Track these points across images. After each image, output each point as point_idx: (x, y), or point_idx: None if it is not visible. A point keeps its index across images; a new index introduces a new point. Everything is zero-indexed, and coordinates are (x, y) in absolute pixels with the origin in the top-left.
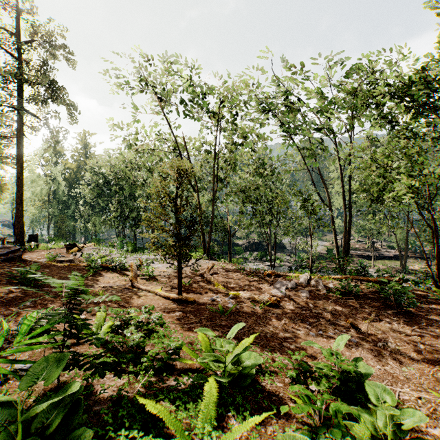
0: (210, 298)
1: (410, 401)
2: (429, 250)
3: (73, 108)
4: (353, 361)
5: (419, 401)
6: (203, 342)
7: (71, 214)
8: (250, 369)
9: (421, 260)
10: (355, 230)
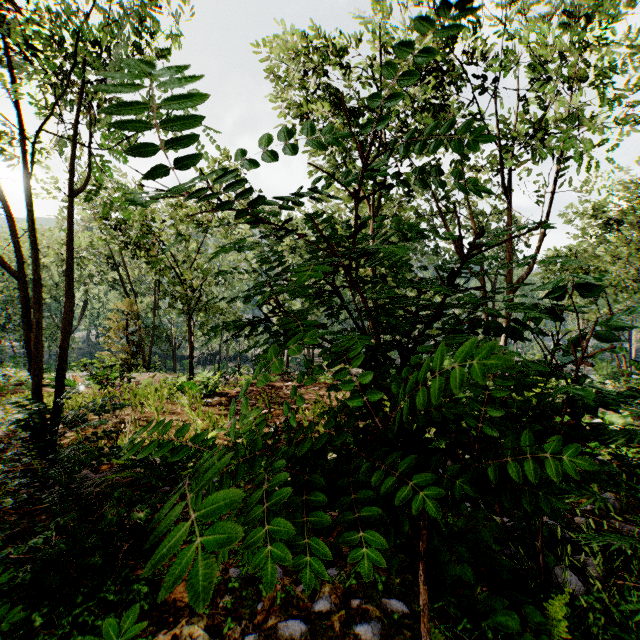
0: None
1: None
2: None
3: None
4: None
5: None
6: None
7: None
8: None
9: None
10: None
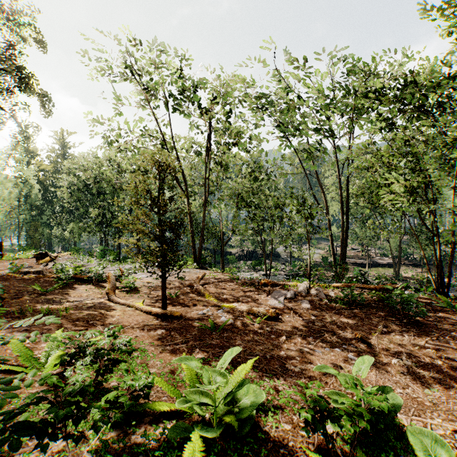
0: (199, 311)
1: (446, 437)
2: (420, 257)
3: (46, 100)
4: (377, 390)
5: (456, 436)
6: (187, 372)
7: (46, 220)
8: (250, 412)
9: (413, 268)
10: (349, 238)
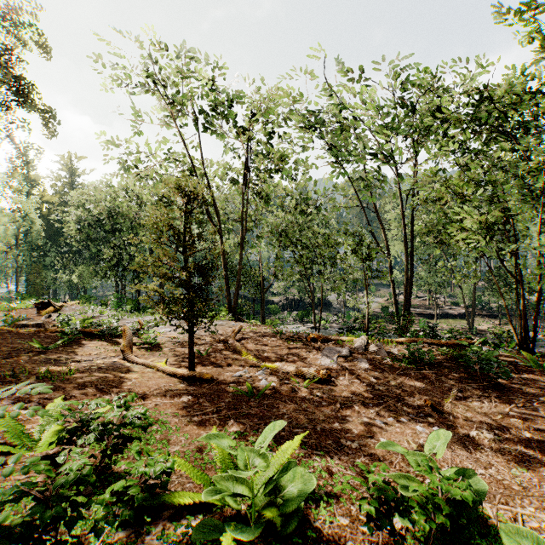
0: (234, 373)
1: (542, 531)
2: (498, 307)
3: (49, 116)
4: (456, 473)
5: None
6: (218, 451)
7: (50, 263)
8: (297, 505)
9: (489, 319)
10: (414, 283)
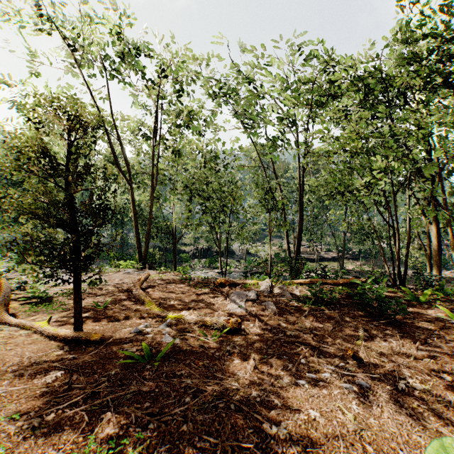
0: (133, 328)
1: None
2: (359, 251)
3: None
4: None
5: None
6: None
7: None
8: None
9: (353, 261)
10: None
